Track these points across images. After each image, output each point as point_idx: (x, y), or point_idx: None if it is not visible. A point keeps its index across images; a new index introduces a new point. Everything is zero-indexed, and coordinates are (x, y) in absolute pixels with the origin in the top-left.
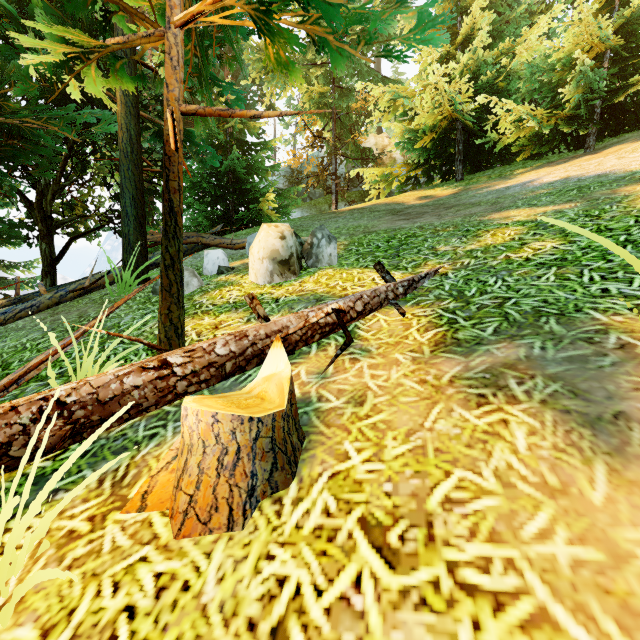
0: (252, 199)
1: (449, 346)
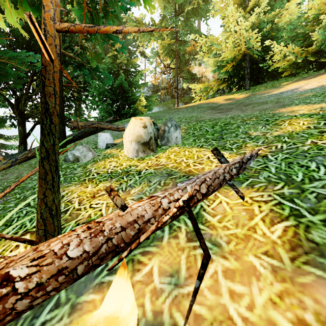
0: (132, 101)
1: (310, 254)
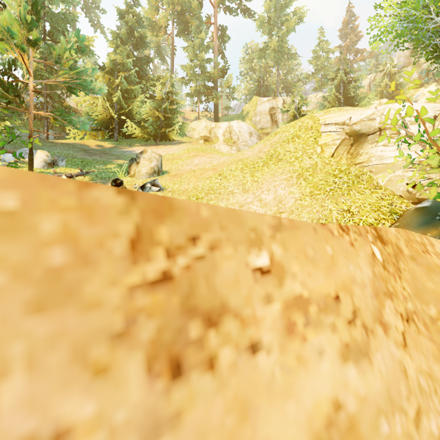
0: None
1: (92, 180)
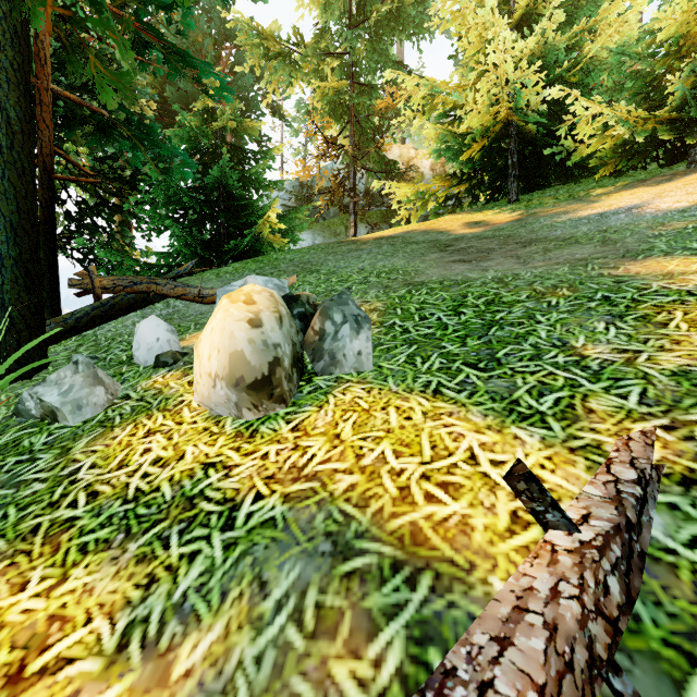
0: (249, 220)
1: None
